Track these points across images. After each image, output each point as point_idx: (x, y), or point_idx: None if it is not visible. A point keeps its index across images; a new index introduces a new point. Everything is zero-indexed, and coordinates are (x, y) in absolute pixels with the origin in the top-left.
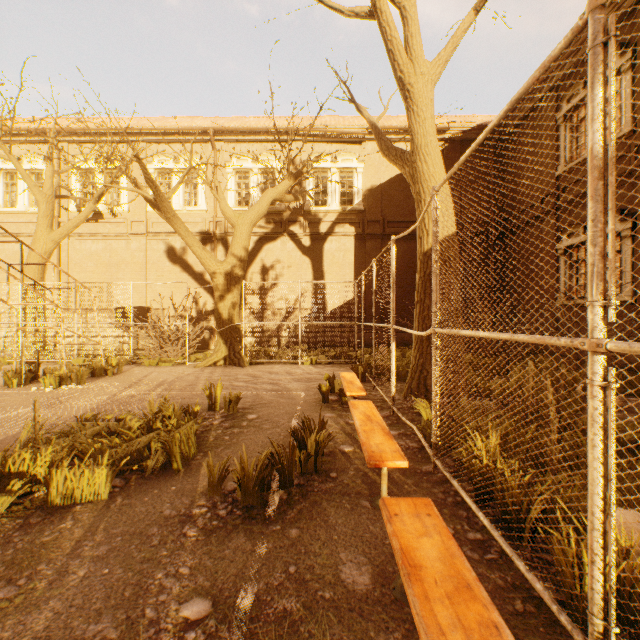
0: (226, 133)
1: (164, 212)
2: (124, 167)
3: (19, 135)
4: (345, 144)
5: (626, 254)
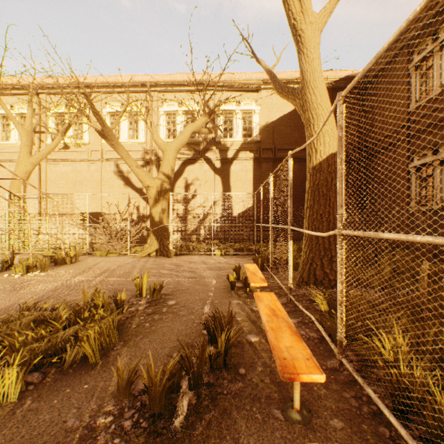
0: (159, 85)
1: (109, 140)
2: (80, 107)
3: (11, 89)
4: (246, 92)
5: None
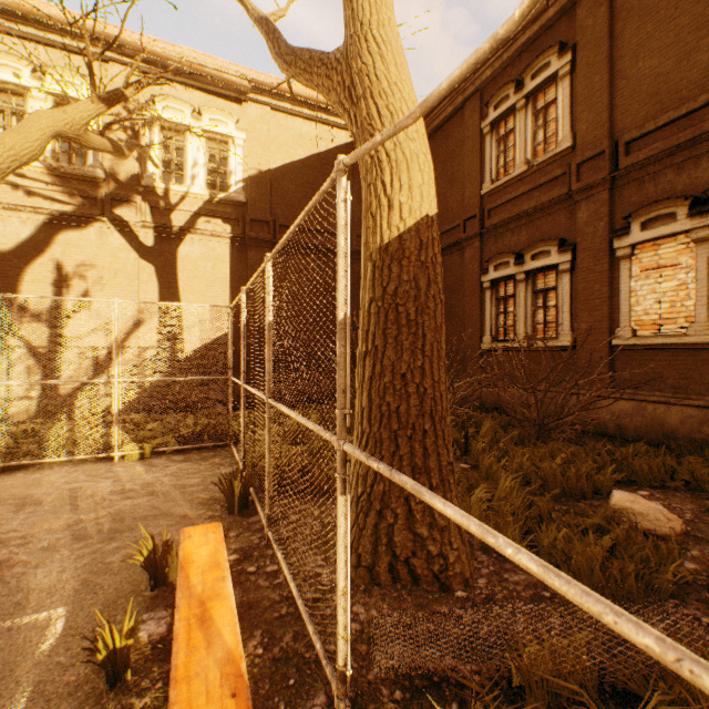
0: None
1: None
2: None
3: None
4: (216, 97)
5: (564, 291)
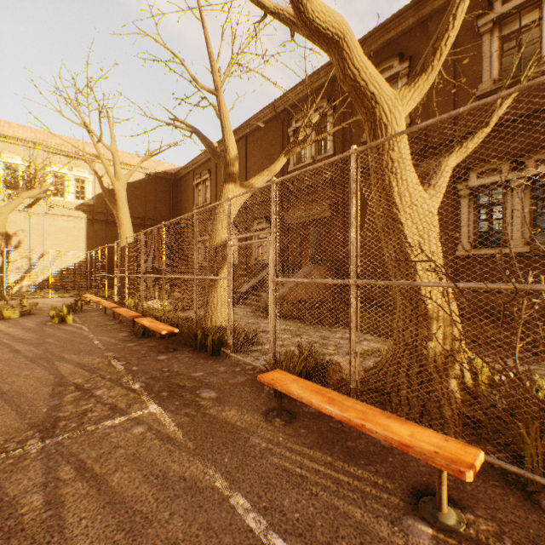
0: None
1: None
2: None
3: None
4: (80, 160)
5: None
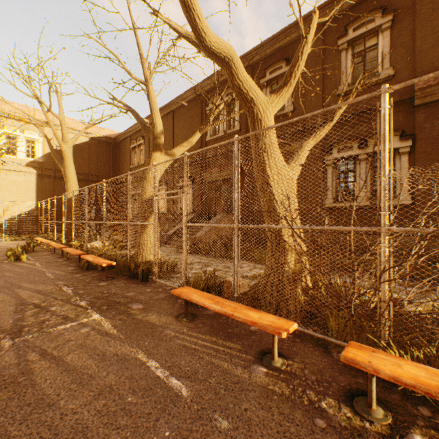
0: None
1: None
2: None
3: None
4: (30, 124)
5: None
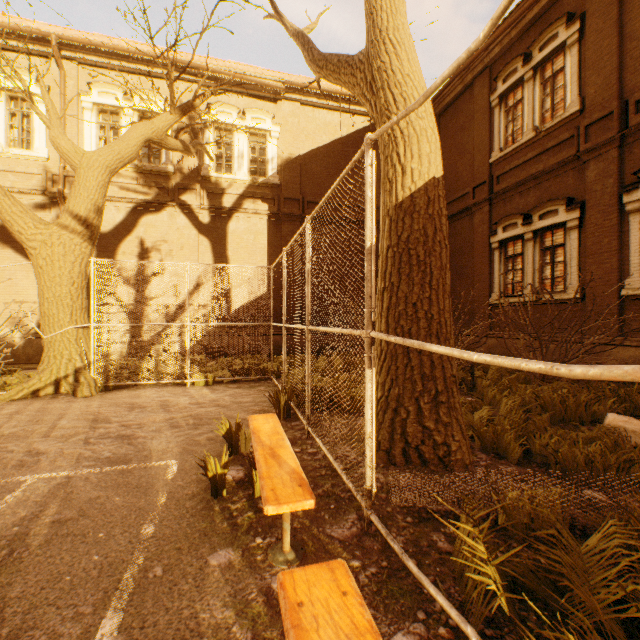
0: (81, 49)
1: None
2: None
3: None
4: (256, 99)
5: (572, 247)
